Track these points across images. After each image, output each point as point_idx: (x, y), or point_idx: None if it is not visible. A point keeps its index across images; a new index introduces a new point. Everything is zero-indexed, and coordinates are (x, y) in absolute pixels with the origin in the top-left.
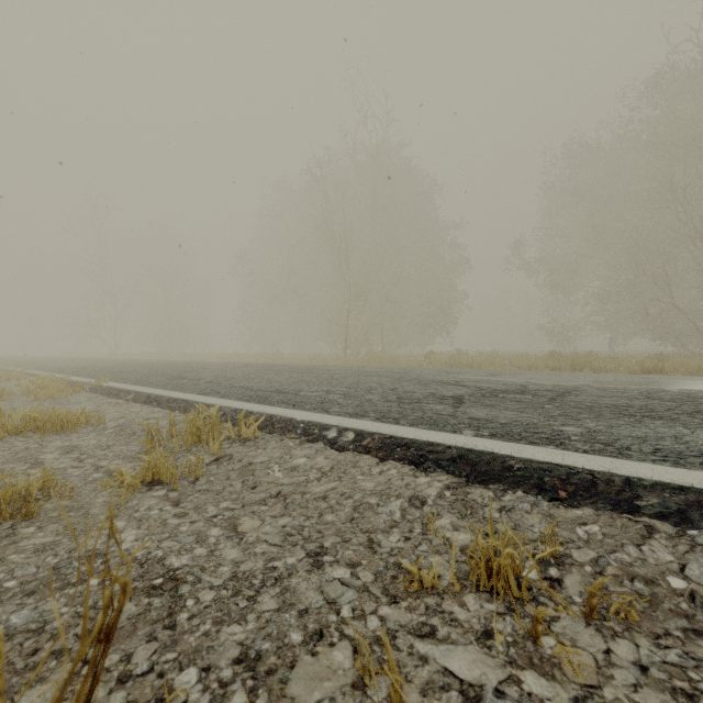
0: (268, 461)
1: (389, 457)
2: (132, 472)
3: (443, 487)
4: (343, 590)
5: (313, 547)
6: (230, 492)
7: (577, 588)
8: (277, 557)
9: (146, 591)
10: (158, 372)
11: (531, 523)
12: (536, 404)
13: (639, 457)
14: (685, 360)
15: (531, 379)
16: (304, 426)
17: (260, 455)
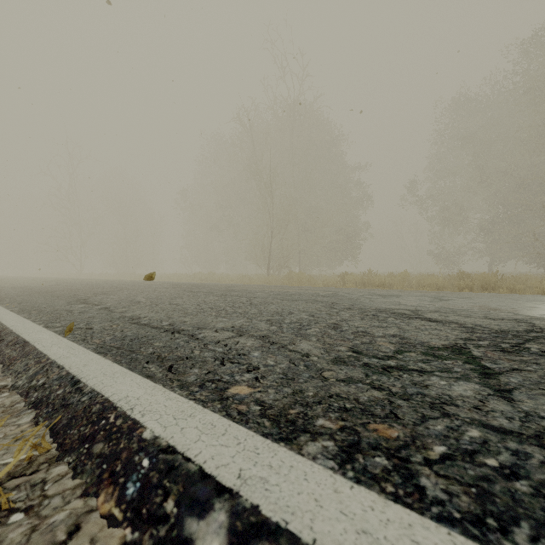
0: None
1: None
2: None
3: None
4: None
5: None
6: None
7: None
8: None
9: None
10: (73, 294)
11: None
12: None
13: None
14: None
15: (504, 307)
16: (148, 470)
17: None
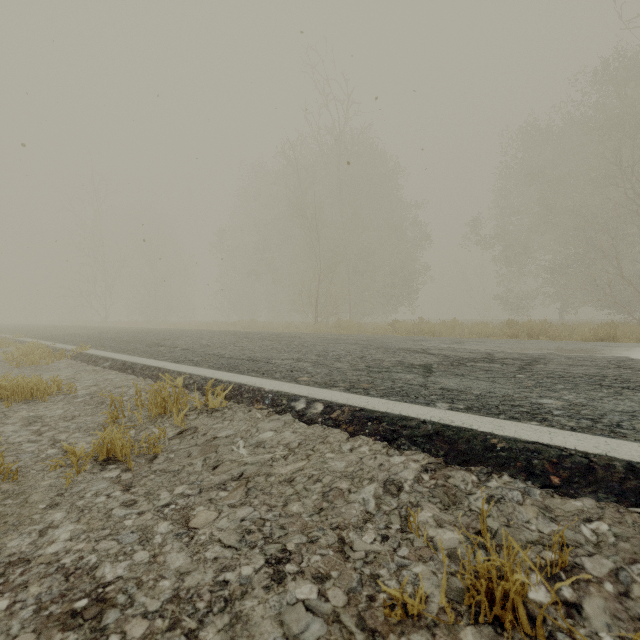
0: (233, 435)
1: (360, 432)
2: (89, 448)
3: (420, 469)
4: (307, 620)
5: (274, 550)
6: (188, 473)
7: (601, 618)
8: (230, 565)
9: (62, 620)
10: (139, 340)
11: (525, 518)
12: (507, 374)
13: (635, 436)
14: (635, 328)
15: (495, 347)
16: (273, 396)
17: (226, 428)
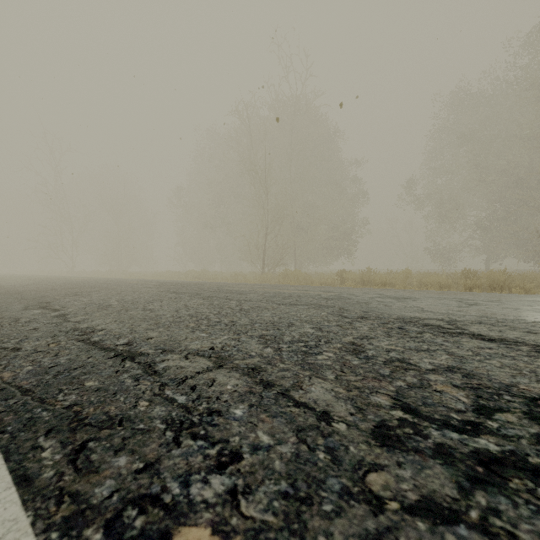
0: None
1: None
2: None
3: None
4: None
5: None
6: None
7: None
8: None
9: None
10: (41, 295)
11: None
12: None
13: None
14: None
15: None
16: None
17: None
